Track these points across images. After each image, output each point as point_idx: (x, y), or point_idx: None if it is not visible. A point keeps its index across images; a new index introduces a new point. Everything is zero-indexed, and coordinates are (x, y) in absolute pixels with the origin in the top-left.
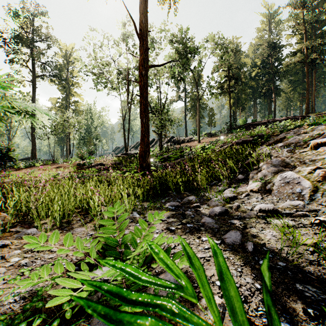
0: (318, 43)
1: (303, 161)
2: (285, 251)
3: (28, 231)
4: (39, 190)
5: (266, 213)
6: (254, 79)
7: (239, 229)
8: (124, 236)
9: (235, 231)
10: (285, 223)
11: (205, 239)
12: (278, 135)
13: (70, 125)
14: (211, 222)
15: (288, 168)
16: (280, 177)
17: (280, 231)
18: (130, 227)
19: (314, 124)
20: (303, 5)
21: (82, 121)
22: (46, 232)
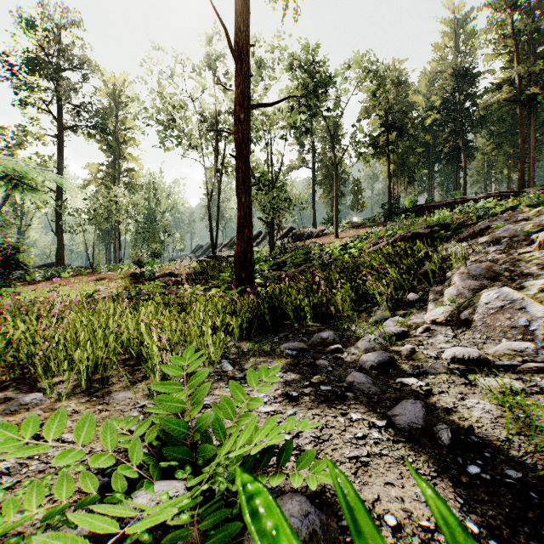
0: (540, 67)
1: (526, 269)
2: (515, 444)
3: (26, 399)
4: (54, 321)
5: (465, 364)
6: (429, 131)
7: (418, 396)
8: (199, 416)
9: (413, 401)
10: (505, 385)
11: (355, 417)
12: (475, 224)
13: (120, 208)
14: (364, 383)
15: (499, 282)
16: (487, 297)
17: (502, 403)
18: (215, 391)
19: (538, 205)
20: (515, 4)
21: (140, 202)
22: (59, 400)
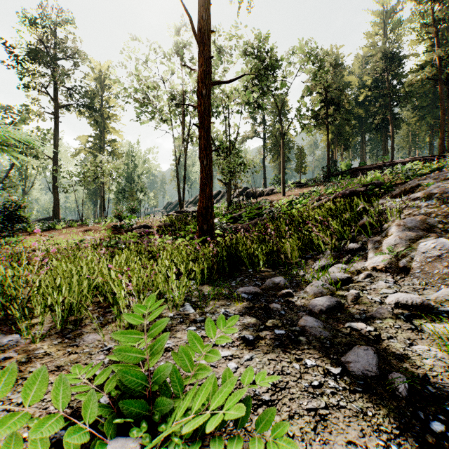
0: None
1: None
2: None
3: (3, 341)
4: (35, 267)
5: (408, 309)
6: (362, 106)
7: (368, 341)
8: (157, 367)
9: (365, 348)
10: None
11: (310, 364)
12: (404, 183)
13: (104, 172)
14: (316, 327)
15: (433, 233)
16: (424, 247)
17: None
18: (177, 333)
19: None
20: None
21: (120, 167)
22: (33, 342)
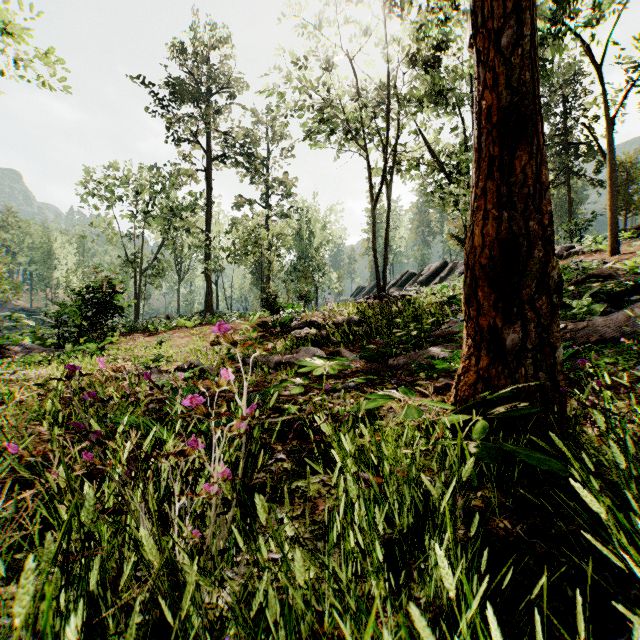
0: None
1: None
2: None
3: None
4: None
5: None
6: None
7: None
8: None
9: None
10: None
11: None
12: None
13: (262, 239)
14: None
15: None
16: None
17: None
18: None
19: None
20: None
21: (285, 230)
22: None
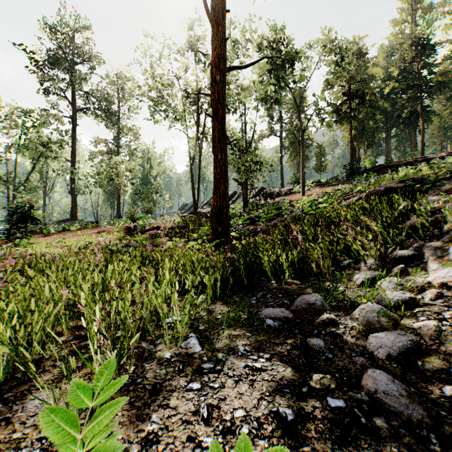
0: None
1: None
2: None
3: None
4: None
5: None
6: (387, 99)
7: None
8: None
9: None
10: None
11: None
12: (448, 178)
13: (119, 173)
14: (396, 395)
15: None
16: None
17: None
18: (171, 397)
19: None
20: None
21: (135, 168)
22: None
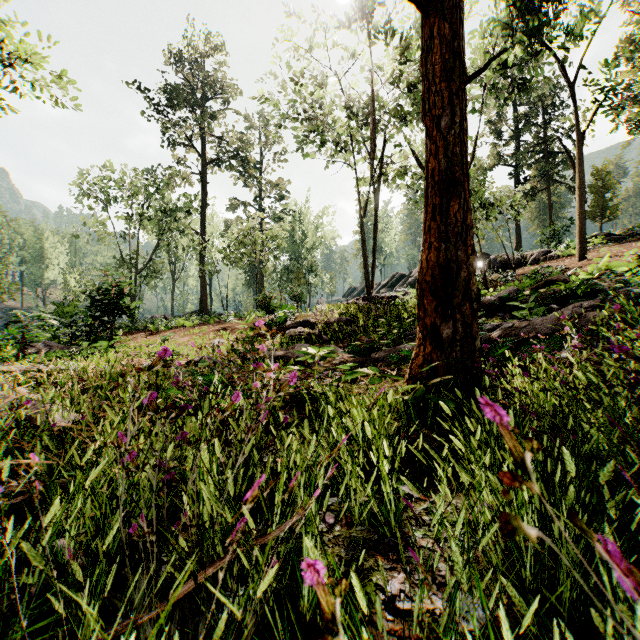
0: None
1: None
2: None
3: None
4: None
5: None
6: None
7: None
8: None
9: None
10: None
11: None
12: None
13: (256, 242)
14: None
15: None
16: None
17: None
18: None
19: None
20: None
21: (278, 233)
22: None
